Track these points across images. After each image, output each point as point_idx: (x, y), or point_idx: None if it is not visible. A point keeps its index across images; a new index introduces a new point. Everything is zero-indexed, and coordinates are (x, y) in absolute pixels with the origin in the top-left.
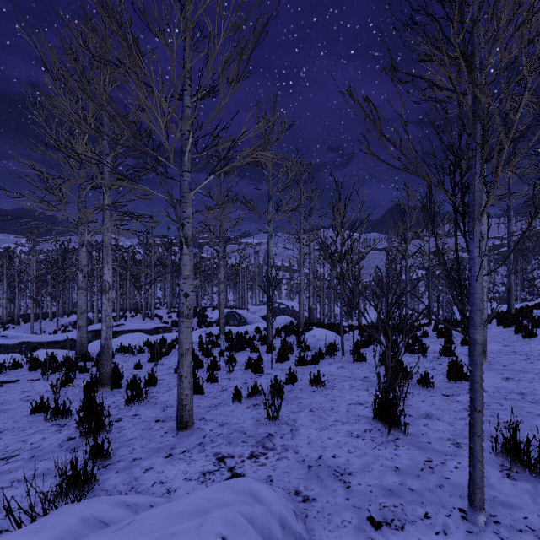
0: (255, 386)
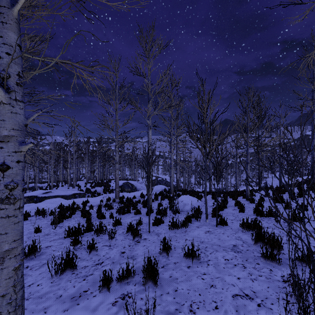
0: (126, 268)
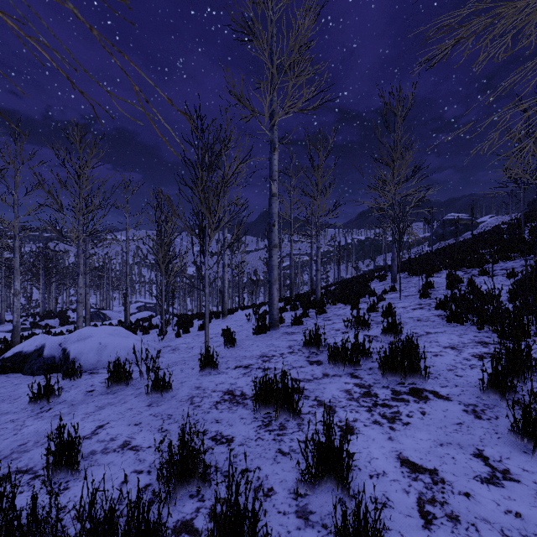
0: None
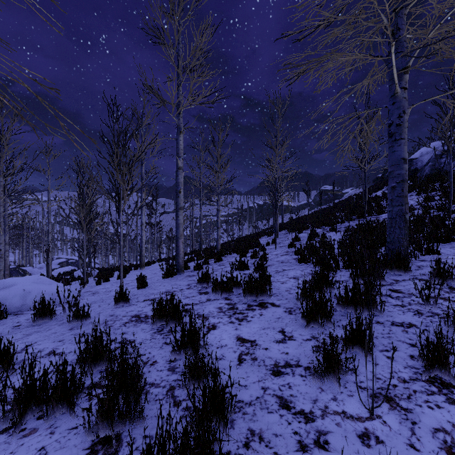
0: None
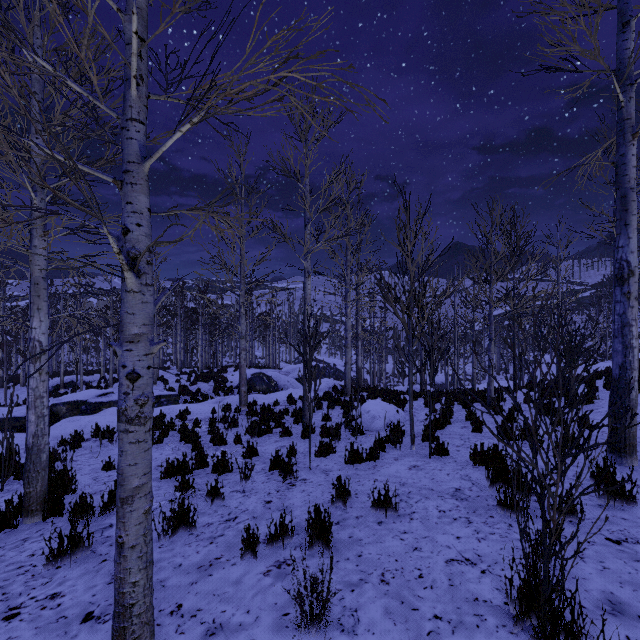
0: (281, 522)
